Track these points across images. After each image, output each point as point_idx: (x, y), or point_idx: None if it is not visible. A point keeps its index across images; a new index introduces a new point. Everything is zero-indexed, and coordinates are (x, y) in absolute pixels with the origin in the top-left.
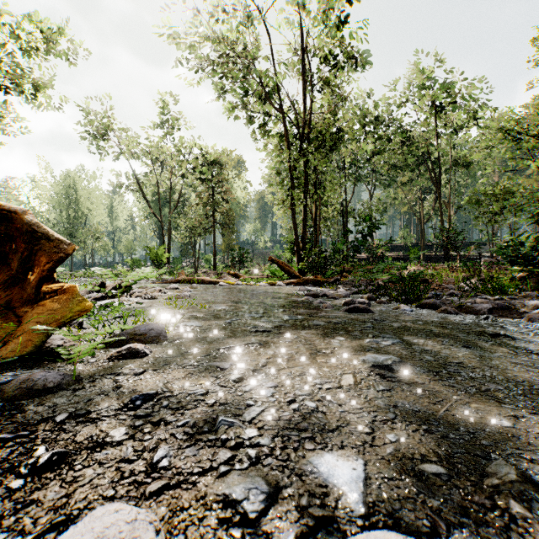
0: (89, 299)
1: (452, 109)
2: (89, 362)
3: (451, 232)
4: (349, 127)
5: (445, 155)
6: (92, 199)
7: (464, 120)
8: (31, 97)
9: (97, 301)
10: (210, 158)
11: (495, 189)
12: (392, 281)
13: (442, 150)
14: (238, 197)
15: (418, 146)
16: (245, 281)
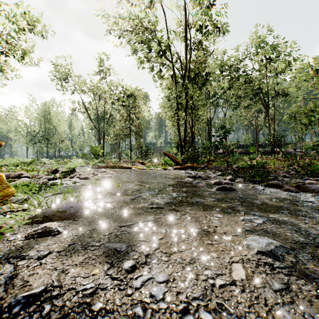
0: (45, 179)
1: (276, 61)
2: (8, 240)
3: (277, 136)
4: (212, 72)
5: (271, 89)
6: (59, 118)
7: (284, 67)
8: (21, 56)
9: (50, 181)
10: (128, 93)
11: (306, 109)
12: (241, 167)
13: (270, 85)
14: (145, 116)
15: (254, 85)
16: (148, 167)
